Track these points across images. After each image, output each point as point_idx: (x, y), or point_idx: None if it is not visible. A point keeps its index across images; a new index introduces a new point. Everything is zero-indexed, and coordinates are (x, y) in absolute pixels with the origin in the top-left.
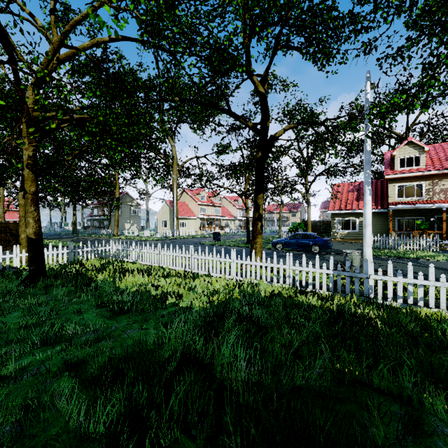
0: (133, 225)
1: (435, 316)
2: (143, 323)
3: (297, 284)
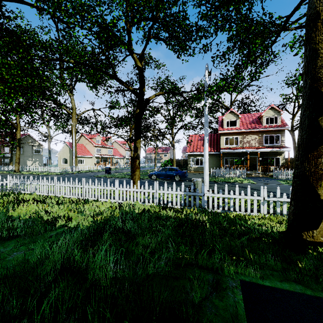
0: (35, 162)
1: (238, 216)
2: (30, 244)
3: (161, 203)
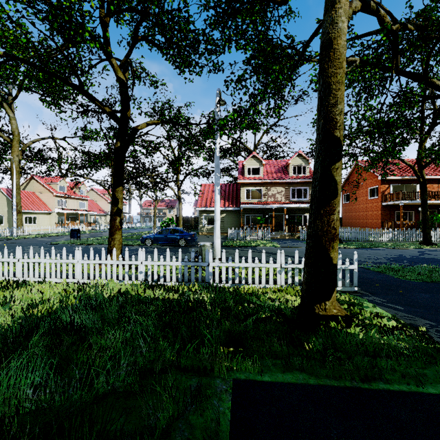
0: None
1: (250, 290)
2: None
3: (150, 279)
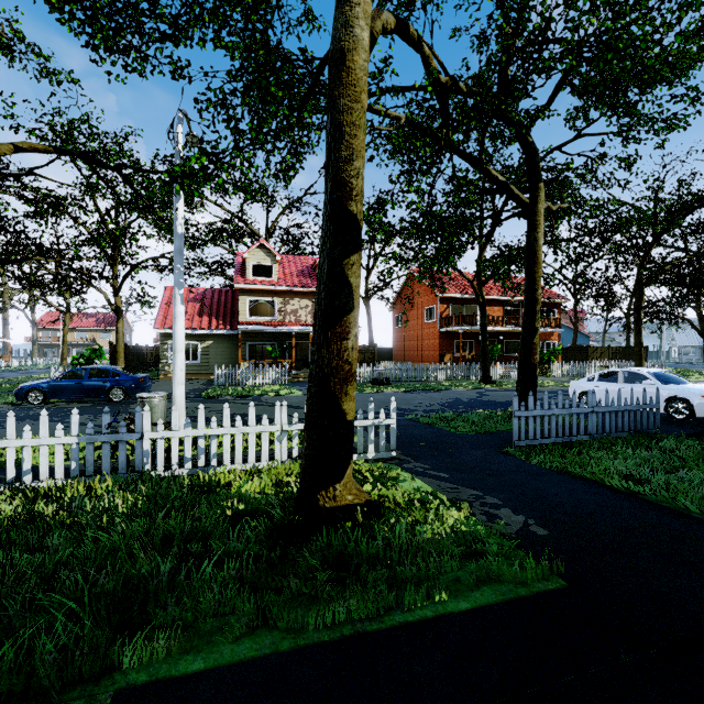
0: None
1: (224, 477)
2: None
3: None
